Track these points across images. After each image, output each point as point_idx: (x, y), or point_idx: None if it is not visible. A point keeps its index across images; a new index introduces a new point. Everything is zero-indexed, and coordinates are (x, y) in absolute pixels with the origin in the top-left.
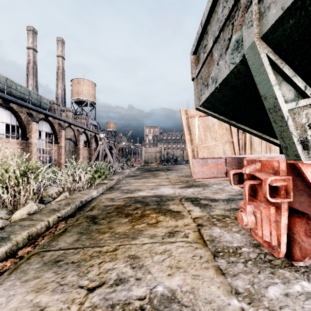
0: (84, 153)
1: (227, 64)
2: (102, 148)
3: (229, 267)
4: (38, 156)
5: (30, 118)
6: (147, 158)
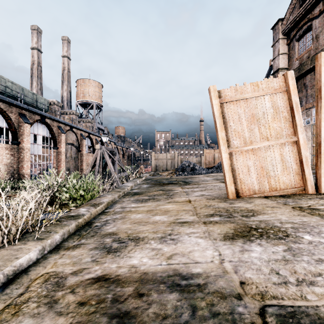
0: (88, 160)
1: None
2: (100, 154)
3: None
4: (33, 163)
5: (22, 119)
6: (158, 165)
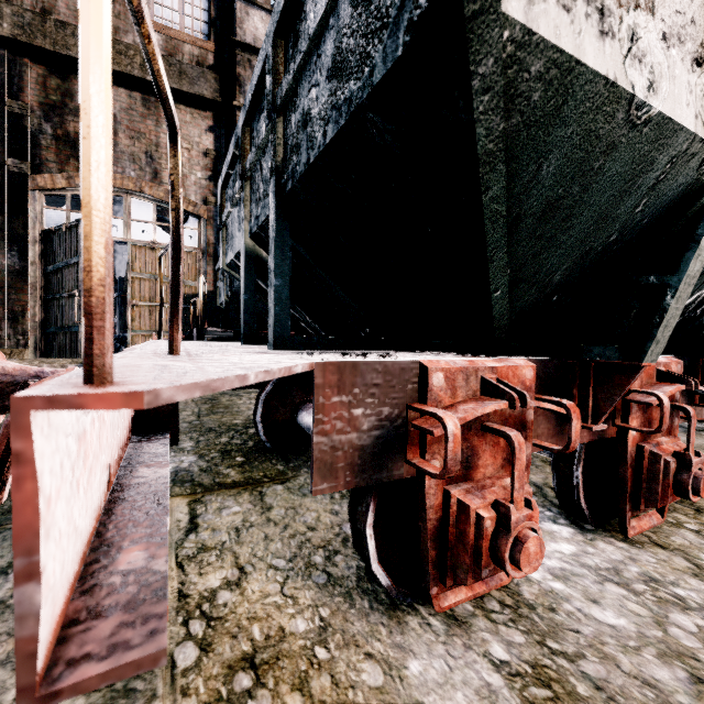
0: None
1: (693, 100)
2: None
3: (630, 697)
4: None
5: None
6: None
